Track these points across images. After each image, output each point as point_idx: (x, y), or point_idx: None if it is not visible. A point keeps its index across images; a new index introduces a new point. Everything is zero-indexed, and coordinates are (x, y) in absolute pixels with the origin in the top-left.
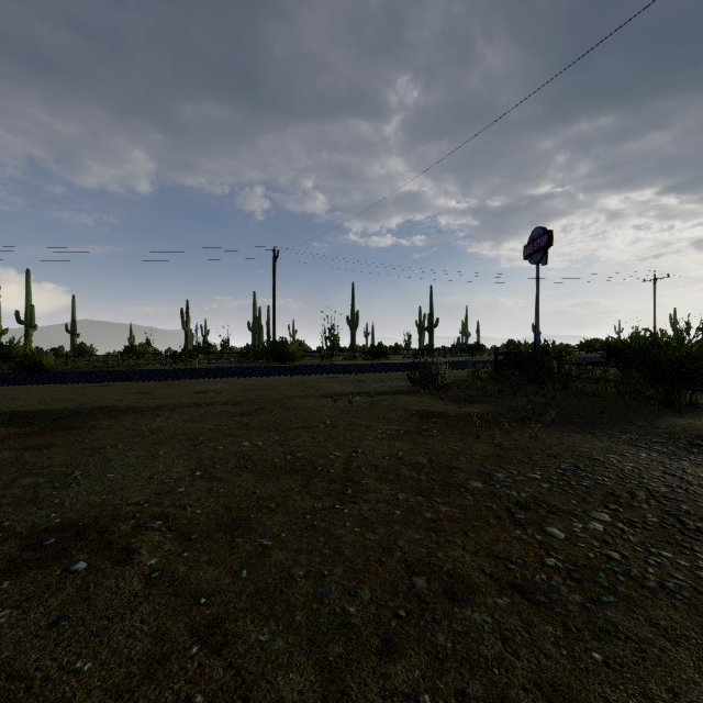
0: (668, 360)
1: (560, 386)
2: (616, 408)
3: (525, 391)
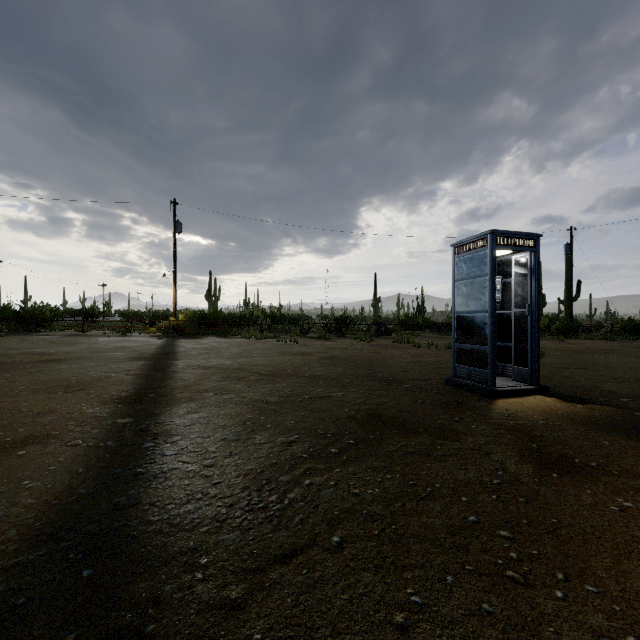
0: (32, 316)
1: None
2: (15, 333)
3: None
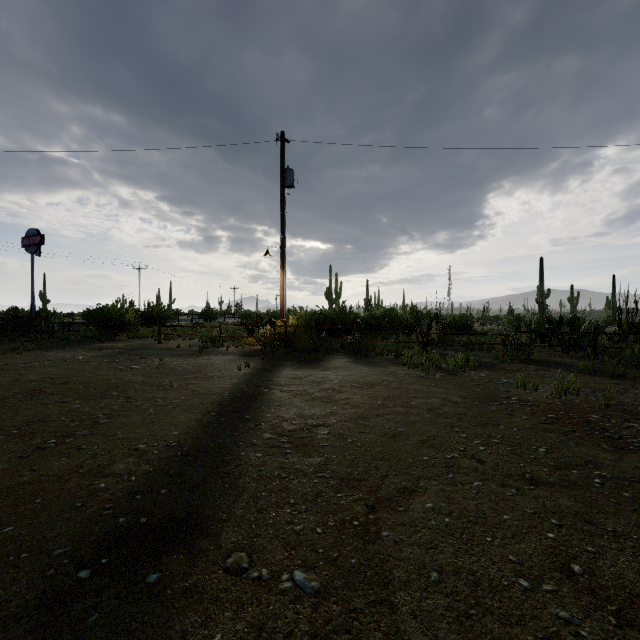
0: (101, 319)
1: (47, 336)
2: (76, 343)
3: (20, 339)
